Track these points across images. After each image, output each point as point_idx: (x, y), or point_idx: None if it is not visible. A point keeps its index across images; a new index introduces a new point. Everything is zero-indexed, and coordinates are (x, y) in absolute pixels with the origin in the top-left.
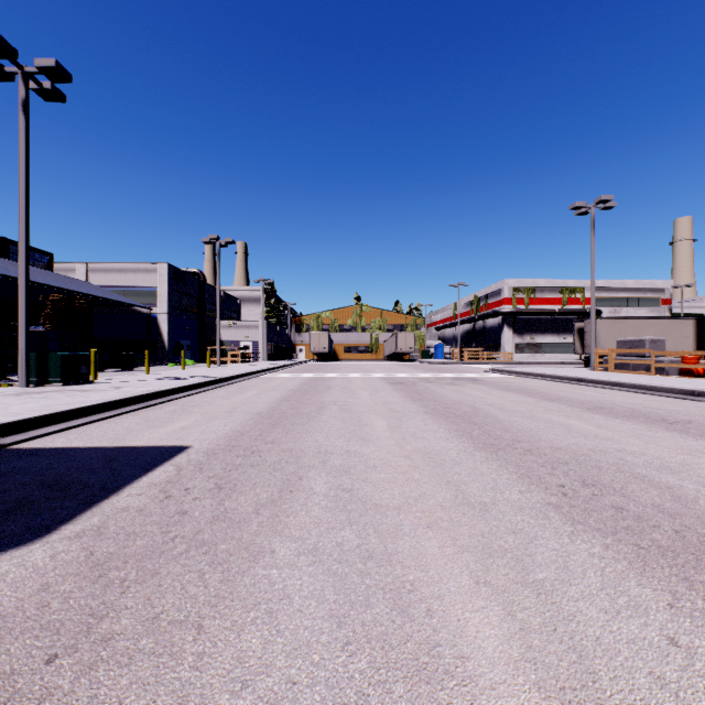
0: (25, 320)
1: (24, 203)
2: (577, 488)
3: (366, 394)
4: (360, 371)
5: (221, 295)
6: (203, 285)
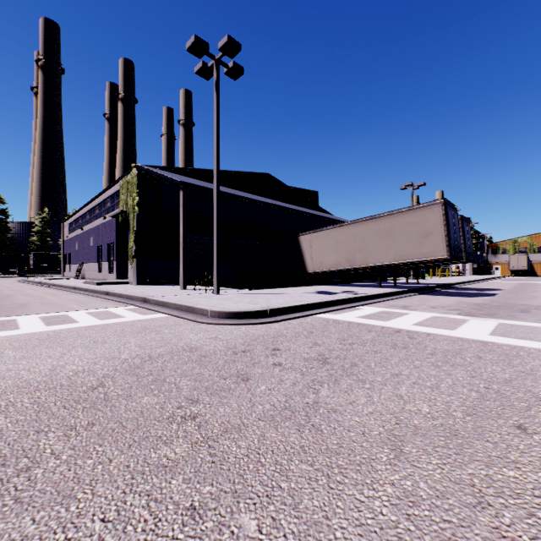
0: None
1: None
2: None
3: None
4: None
5: None
6: None
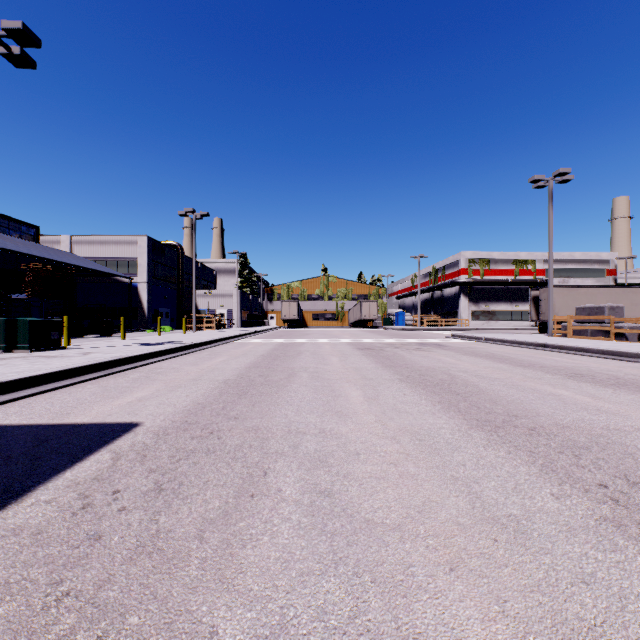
0: None
1: None
2: (626, 490)
3: (336, 360)
4: (328, 337)
5: (199, 267)
6: (181, 257)
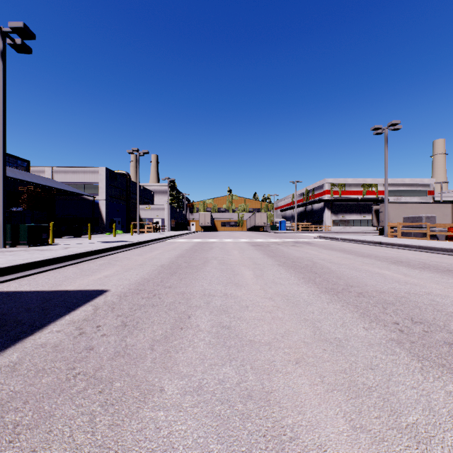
0: (3, 201)
1: (2, 121)
2: (409, 325)
3: (236, 253)
4: (232, 238)
5: (141, 189)
6: (129, 182)
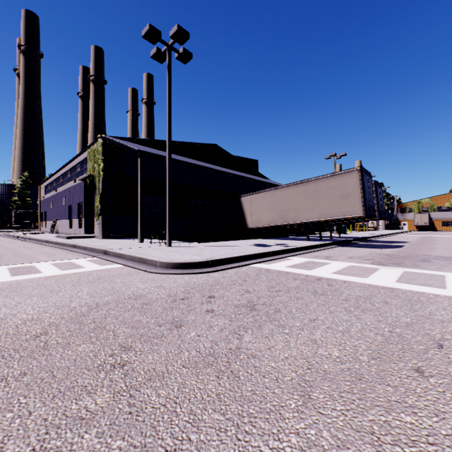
0: None
1: None
2: None
3: None
4: None
5: None
6: None
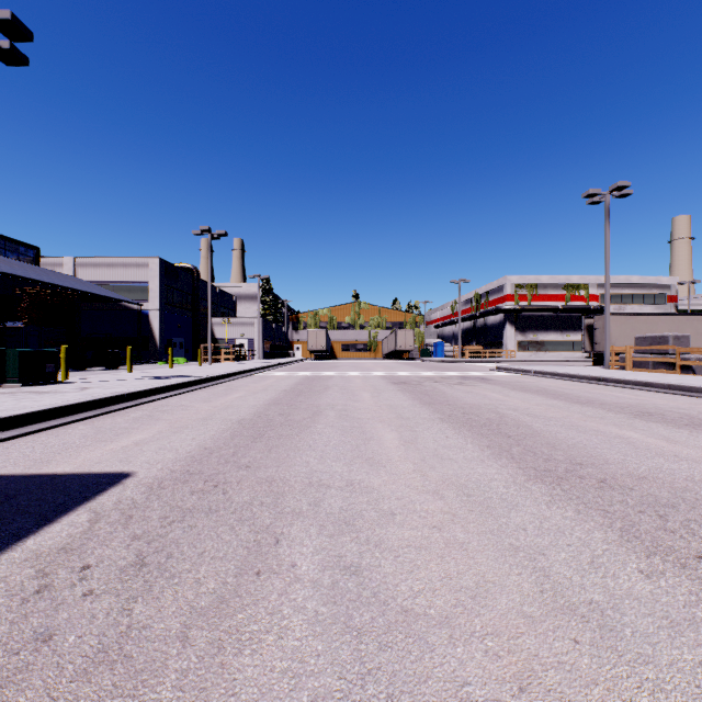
0: None
1: None
2: None
3: (368, 396)
4: (359, 370)
5: (216, 292)
6: (196, 281)
